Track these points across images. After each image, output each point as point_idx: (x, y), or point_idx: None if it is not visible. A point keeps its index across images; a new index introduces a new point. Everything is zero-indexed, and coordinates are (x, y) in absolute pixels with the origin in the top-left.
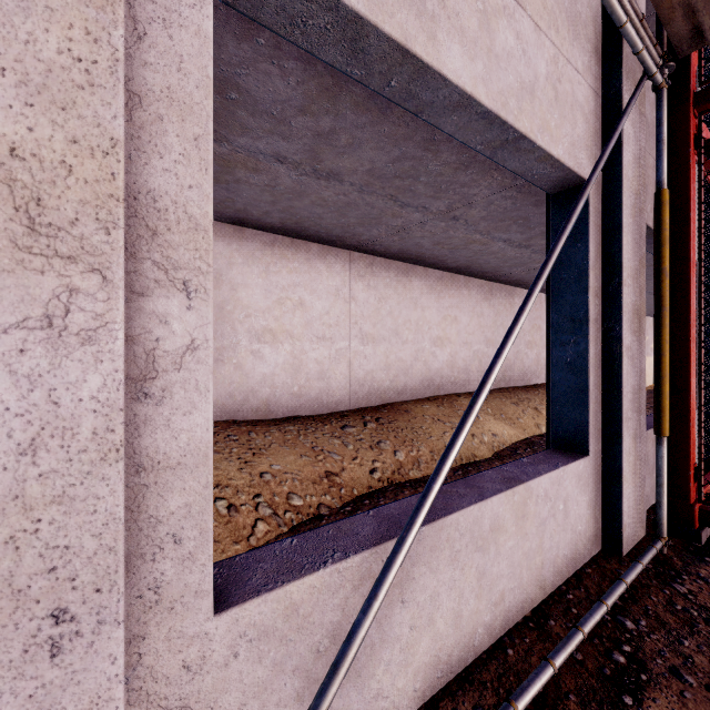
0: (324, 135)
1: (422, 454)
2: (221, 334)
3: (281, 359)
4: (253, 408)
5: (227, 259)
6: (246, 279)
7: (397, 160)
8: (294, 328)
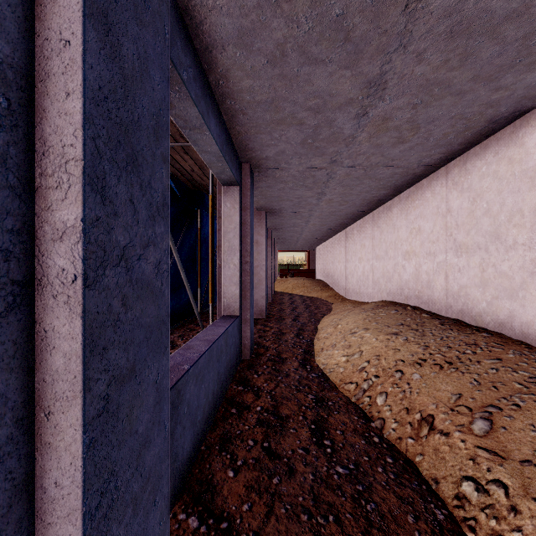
0: (317, 110)
1: None
2: None
3: None
4: None
5: None
6: None
7: (316, 61)
8: None
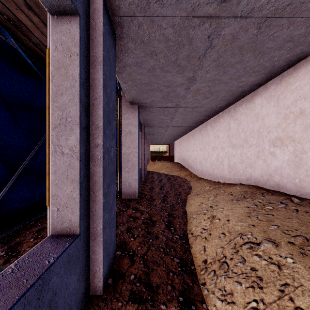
0: None
1: None
2: None
3: None
4: None
5: None
6: None
7: None
8: None
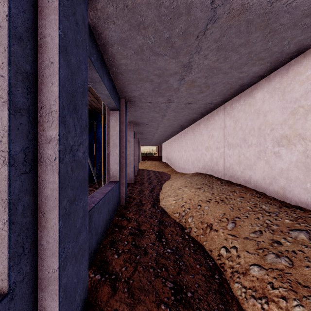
0: (159, 75)
1: (280, 303)
2: (259, 143)
3: (294, 158)
4: (275, 190)
5: (262, 99)
6: (271, 106)
7: (158, 54)
8: (306, 131)
